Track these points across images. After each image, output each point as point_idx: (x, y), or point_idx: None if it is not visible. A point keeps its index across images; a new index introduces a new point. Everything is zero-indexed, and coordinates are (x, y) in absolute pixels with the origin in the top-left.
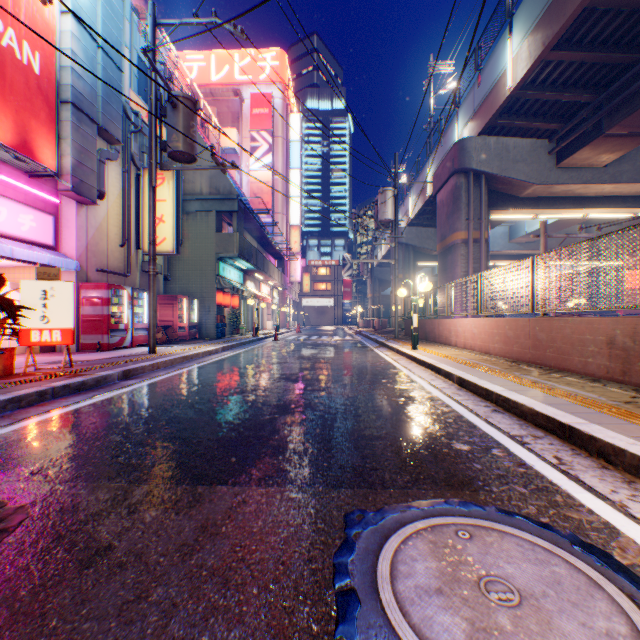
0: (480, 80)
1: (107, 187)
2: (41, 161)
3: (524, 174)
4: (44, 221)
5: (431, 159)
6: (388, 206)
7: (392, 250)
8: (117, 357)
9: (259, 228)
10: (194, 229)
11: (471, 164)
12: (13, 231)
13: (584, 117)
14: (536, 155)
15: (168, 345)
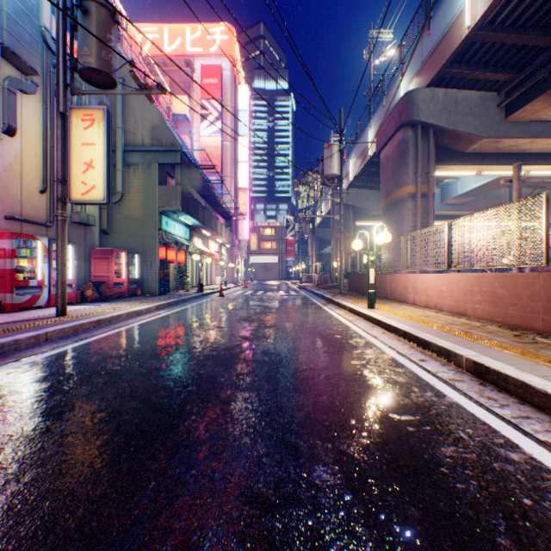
0: (430, 29)
1: (20, 123)
2: None
3: (473, 127)
4: None
5: (373, 120)
6: (334, 161)
7: (333, 210)
8: (5, 323)
9: (206, 185)
10: (135, 182)
11: (420, 116)
12: None
13: (540, 64)
14: (485, 108)
15: (98, 303)
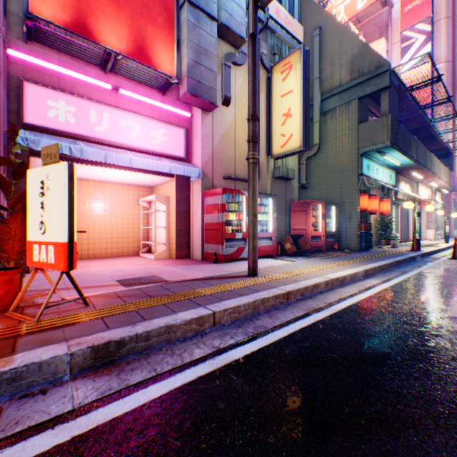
0: None
1: (233, 93)
2: (157, 67)
3: None
4: (174, 134)
5: None
6: None
7: None
8: (201, 279)
9: (417, 115)
10: (331, 128)
11: None
12: (145, 145)
13: None
14: None
15: (293, 258)
